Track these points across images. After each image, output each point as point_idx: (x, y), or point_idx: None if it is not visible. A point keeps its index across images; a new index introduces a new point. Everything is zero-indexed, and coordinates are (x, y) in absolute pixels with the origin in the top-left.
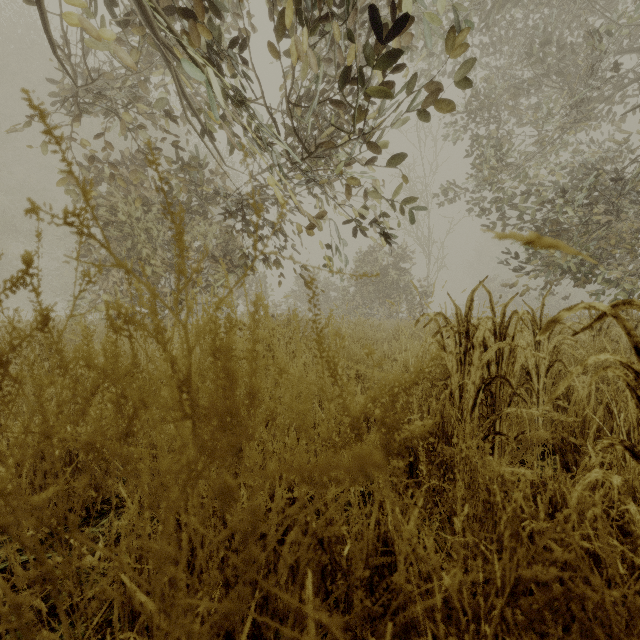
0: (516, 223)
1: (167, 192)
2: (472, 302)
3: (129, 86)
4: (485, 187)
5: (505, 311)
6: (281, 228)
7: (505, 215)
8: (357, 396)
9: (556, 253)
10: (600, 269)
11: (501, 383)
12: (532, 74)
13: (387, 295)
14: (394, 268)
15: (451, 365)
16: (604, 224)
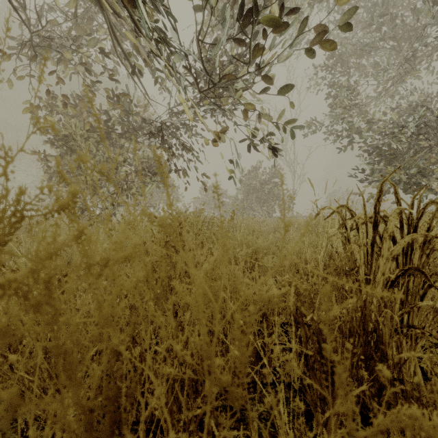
0: (360, 148)
1: (104, 121)
2: (381, 193)
3: (74, 38)
4: (338, 122)
5: (413, 202)
6: (190, 149)
7: (352, 142)
8: (290, 304)
9: (392, 168)
10: (424, 180)
11: (410, 274)
12: (371, 40)
13: (265, 201)
14: (270, 181)
15: (359, 256)
16: (427, 147)
